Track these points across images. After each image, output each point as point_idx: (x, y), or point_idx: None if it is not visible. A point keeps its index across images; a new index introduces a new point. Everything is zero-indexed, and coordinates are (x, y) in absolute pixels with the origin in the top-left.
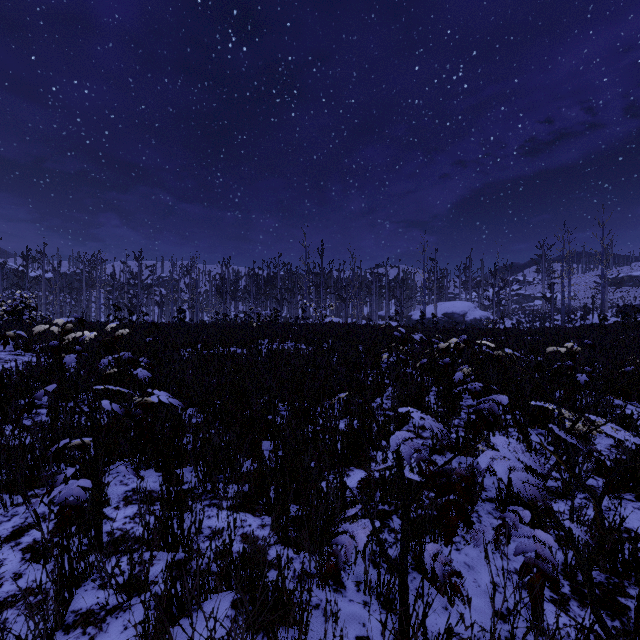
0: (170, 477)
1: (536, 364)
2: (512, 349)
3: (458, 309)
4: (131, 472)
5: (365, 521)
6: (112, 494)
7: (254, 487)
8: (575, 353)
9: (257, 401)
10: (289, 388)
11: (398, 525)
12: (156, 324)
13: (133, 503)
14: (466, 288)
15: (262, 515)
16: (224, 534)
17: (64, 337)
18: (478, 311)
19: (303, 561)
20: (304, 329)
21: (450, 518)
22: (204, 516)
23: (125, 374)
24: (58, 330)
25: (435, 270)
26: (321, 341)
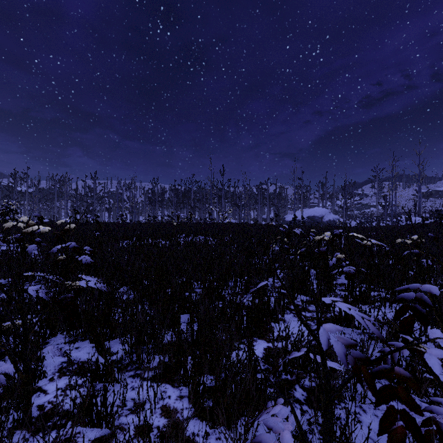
0: (101, 349)
1: (385, 252)
2: (420, 237)
3: (318, 213)
4: (59, 352)
5: (283, 410)
6: (49, 365)
7: (173, 358)
8: (419, 243)
9: (176, 281)
10: (202, 271)
11: (301, 395)
12: (97, 220)
13: (66, 374)
14: (323, 199)
15: (180, 386)
16: (145, 407)
17: (23, 230)
18: (332, 215)
19: (218, 437)
20: (211, 227)
21: (397, 430)
22: (127, 392)
23: (73, 260)
24: (23, 226)
25: (302, 186)
26: (224, 235)
